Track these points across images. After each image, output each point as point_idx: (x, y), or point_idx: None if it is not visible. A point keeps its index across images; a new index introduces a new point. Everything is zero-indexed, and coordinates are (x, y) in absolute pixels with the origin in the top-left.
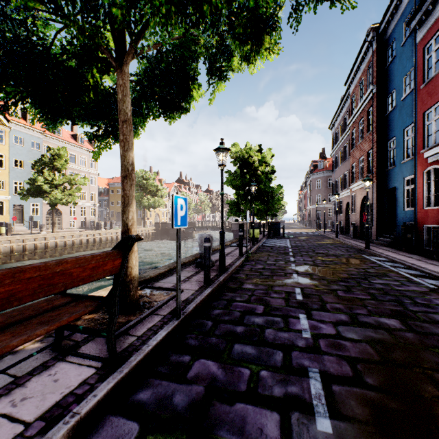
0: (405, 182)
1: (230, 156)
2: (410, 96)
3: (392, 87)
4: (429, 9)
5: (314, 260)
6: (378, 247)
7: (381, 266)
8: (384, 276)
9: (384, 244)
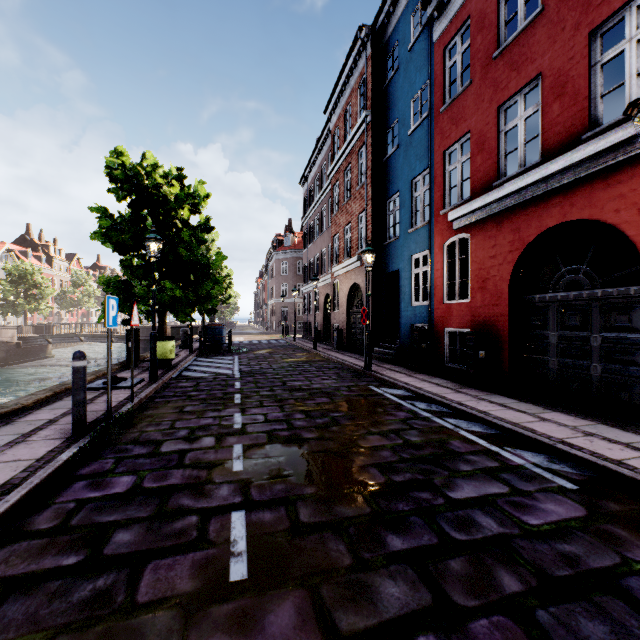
0: (414, 263)
1: (109, 176)
2: (422, 128)
3: (394, 116)
4: None
5: (289, 415)
6: (382, 366)
7: (418, 416)
8: (454, 459)
9: (385, 359)
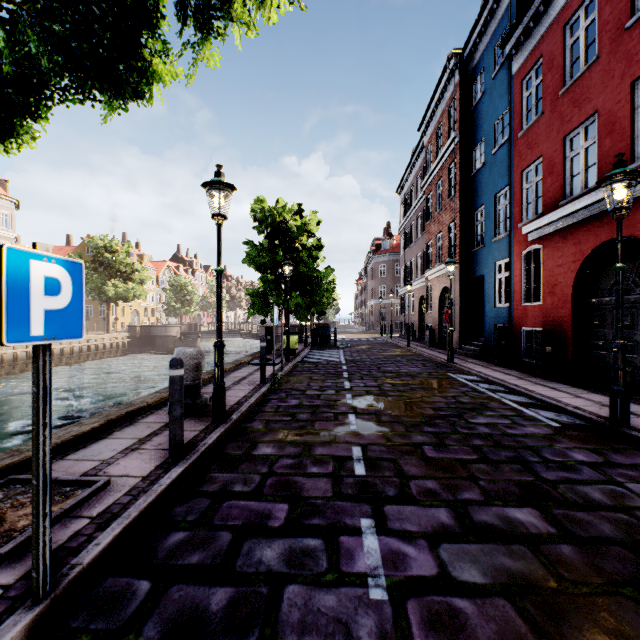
0: (497, 269)
1: (253, 217)
2: (504, 148)
3: (480, 136)
4: (529, 26)
5: (381, 384)
6: (465, 360)
7: (476, 391)
8: (485, 410)
9: (471, 355)
